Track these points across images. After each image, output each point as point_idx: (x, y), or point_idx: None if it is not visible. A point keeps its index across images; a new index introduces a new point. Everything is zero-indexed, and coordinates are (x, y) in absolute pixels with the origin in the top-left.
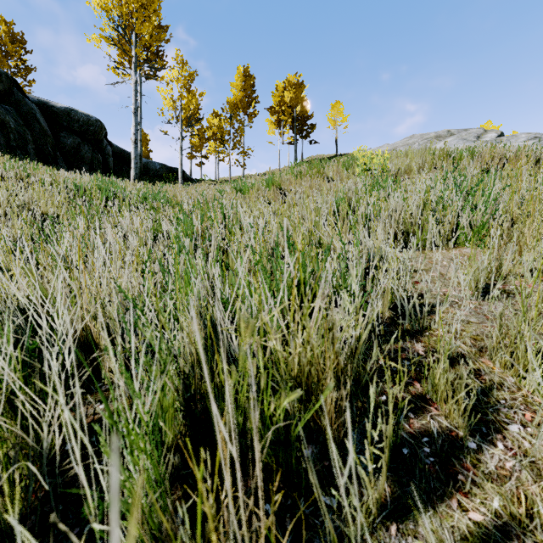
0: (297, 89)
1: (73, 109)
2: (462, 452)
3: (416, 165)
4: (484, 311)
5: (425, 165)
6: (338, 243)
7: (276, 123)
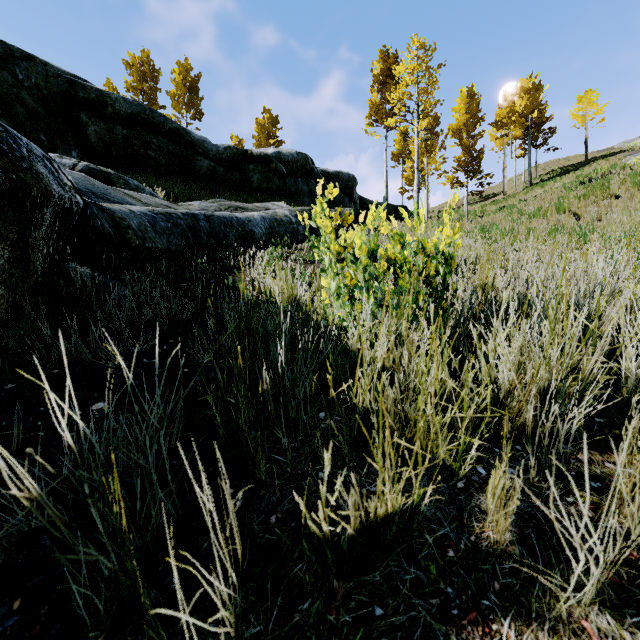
0: (533, 93)
1: (340, 172)
2: None
3: None
4: None
5: None
6: None
7: (501, 137)
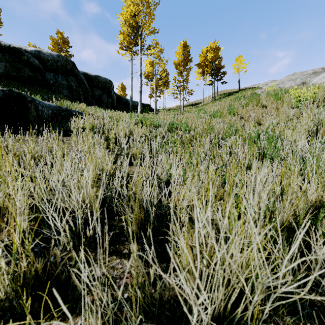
0: (215, 51)
1: (99, 76)
2: None
3: None
4: None
5: None
6: None
7: (201, 73)
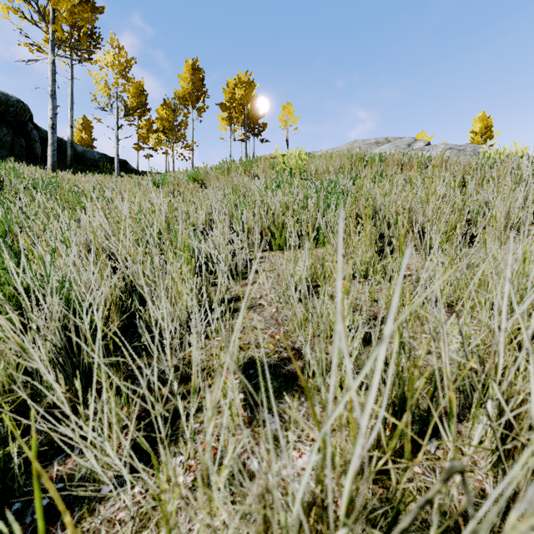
0: (247, 87)
1: None
2: (84, 502)
3: (335, 166)
4: (279, 316)
5: (343, 167)
6: None
7: (227, 119)
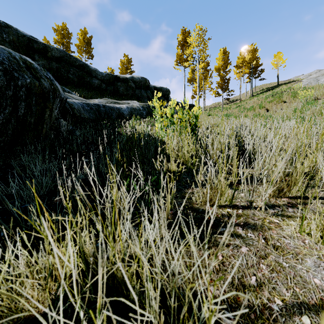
0: (253, 52)
1: (162, 87)
2: None
3: None
4: None
5: None
6: (298, 116)
7: (239, 73)
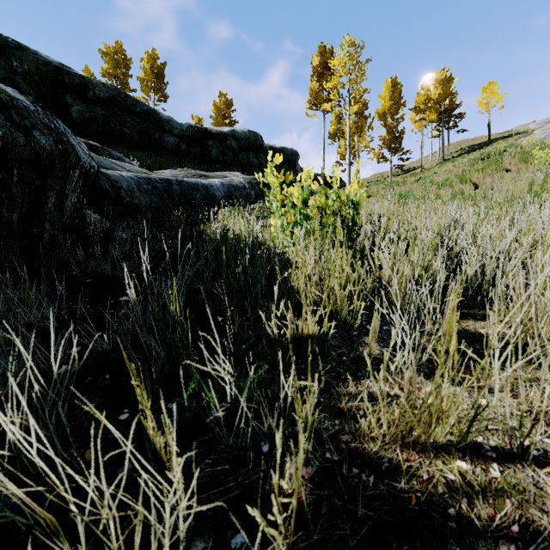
0: (445, 84)
1: (285, 147)
2: None
3: None
4: None
5: None
6: None
7: (420, 120)
